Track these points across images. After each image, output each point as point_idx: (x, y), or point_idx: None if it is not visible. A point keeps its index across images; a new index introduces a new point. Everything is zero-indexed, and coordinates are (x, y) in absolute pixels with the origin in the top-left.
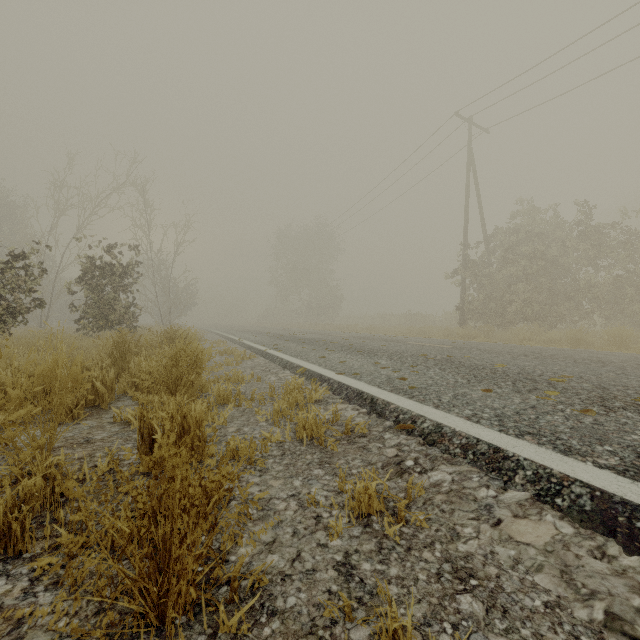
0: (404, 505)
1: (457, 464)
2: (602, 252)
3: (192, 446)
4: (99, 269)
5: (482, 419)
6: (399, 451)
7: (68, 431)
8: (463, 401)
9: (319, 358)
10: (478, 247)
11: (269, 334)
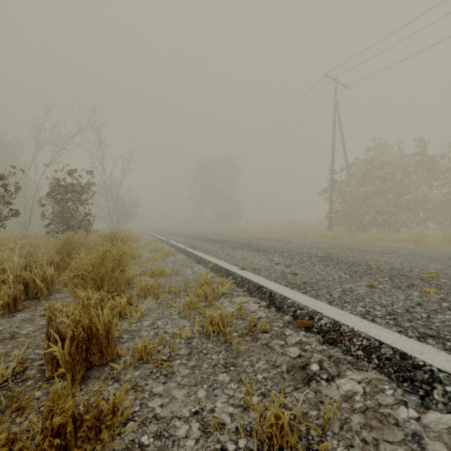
0: (326, 448)
1: (362, 369)
2: (435, 175)
3: (101, 348)
4: (62, 187)
5: (376, 317)
6: (301, 350)
7: (0, 324)
8: (352, 297)
9: (225, 255)
10: (341, 172)
11: (189, 236)
